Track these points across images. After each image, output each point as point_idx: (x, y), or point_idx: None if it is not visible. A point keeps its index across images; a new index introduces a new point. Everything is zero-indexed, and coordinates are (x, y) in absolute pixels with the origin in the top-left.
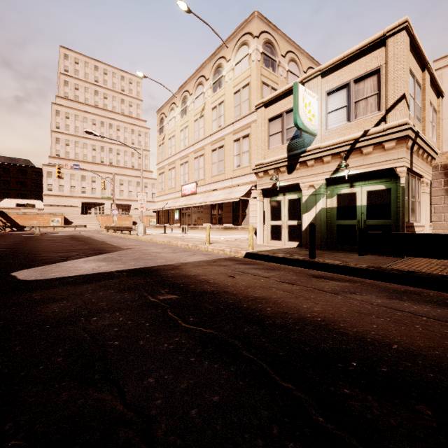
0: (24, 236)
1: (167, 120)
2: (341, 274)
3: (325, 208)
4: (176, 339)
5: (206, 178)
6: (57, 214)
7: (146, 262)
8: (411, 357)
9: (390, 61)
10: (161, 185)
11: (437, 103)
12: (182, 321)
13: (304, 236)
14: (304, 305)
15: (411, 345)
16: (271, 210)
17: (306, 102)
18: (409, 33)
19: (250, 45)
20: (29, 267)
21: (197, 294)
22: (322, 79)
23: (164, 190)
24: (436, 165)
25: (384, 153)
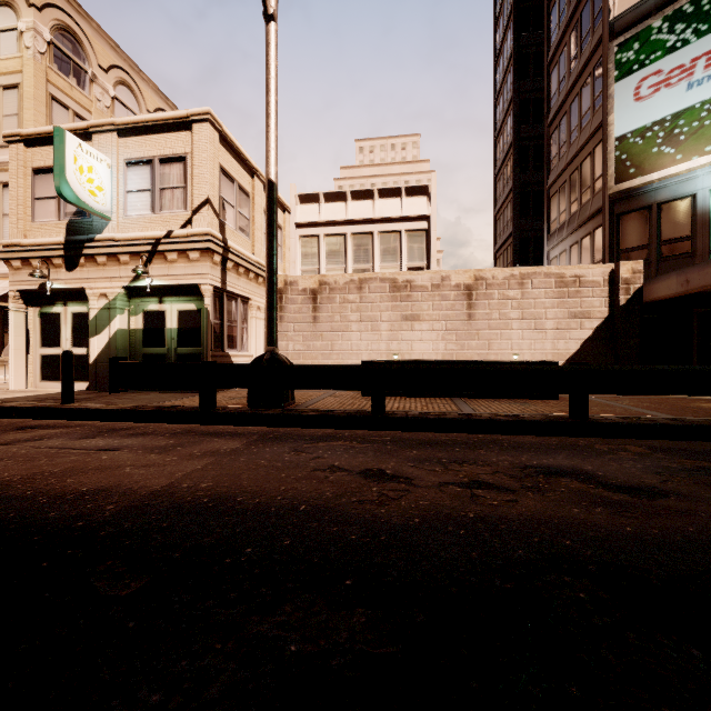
0: None
1: None
2: (93, 420)
3: (128, 329)
4: None
5: None
6: None
7: None
8: None
9: (195, 153)
10: None
11: (283, 219)
12: None
13: (93, 371)
14: None
15: None
16: (42, 329)
17: (82, 164)
18: (217, 129)
19: (22, 14)
20: None
21: None
22: (120, 139)
23: None
24: None
25: (190, 265)
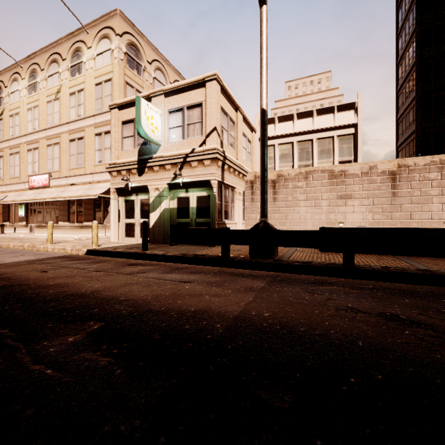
0: None
1: (8, 92)
2: (160, 261)
3: (169, 208)
4: None
5: (63, 171)
6: None
7: None
8: (124, 302)
9: (208, 100)
10: None
11: (251, 136)
12: None
13: (152, 232)
14: (90, 285)
15: (135, 296)
16: (125, 208)
17: (148, 115)
18: (220, 83)
19: (113, 41)
20: None
21: None
22: (165, 98)
23: (2, 179)
24: (247, 180)
25: (204, 168)
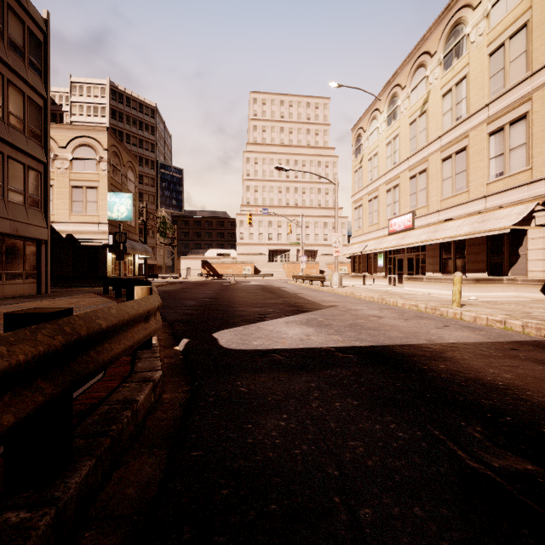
0: (222, 284)
1: (366, 136)
2: None
3: None
4: None
5: (431, 204)
6: (248, 263)
7: (372, 334)
8: None
9: None
10: (357, 223)
11: None
12: None
13: None
14: None
15: None
16: None
17: None
18: None
19: None
20: (229, 325)
21: None
22: None
23: (361, 229)
24: None
25: None
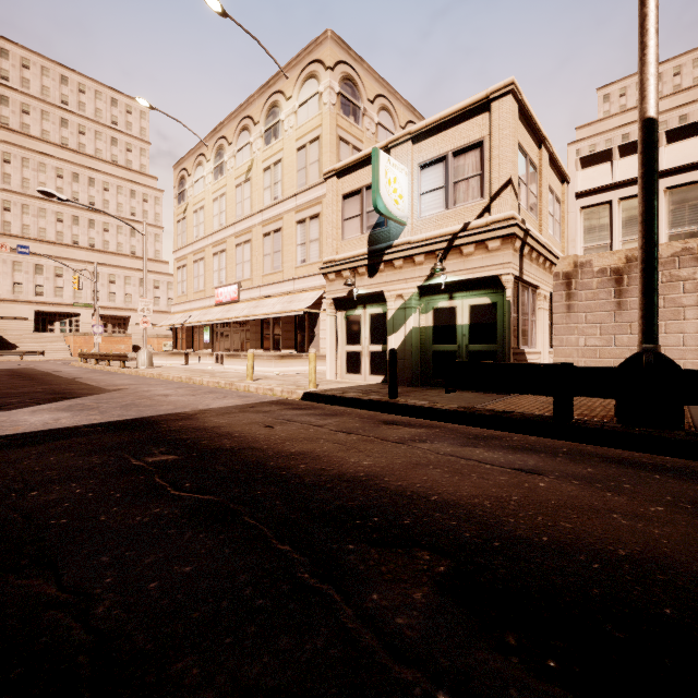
0: None
1: (191, 181)
2: (426, 418)
3: (418, 327)
4: (156, 511)
5: (255, 278)
6: None
7: (142, 410)
8: (445, 507)
9: (494, 133)
10: (181, 287)
11: (561, 191)
12: (172, 488)
13: None
14: (352, 459)
15: (454, 495)
16: (347, 329)
17: (390, 177)
18: (517, 99)
19: (322, 79)
20: None
21: (208, 452)
22: (413, 146)
23: (186, 295)
24: (557, 273)
25: (488, 255)
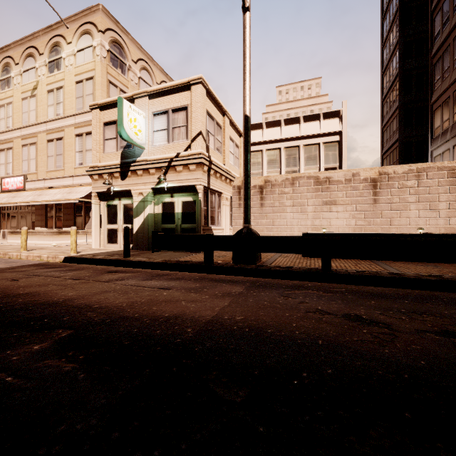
0: None
1: None
2: (142, 268)
3: (153, 213)
4: None
5: (40, 173)
6: None
7: None
8: (98, 309)
9: (193, 104)
10: None
11: (239, 141)
12: None
13: (135, 238)
14: (63, 293)
15: (110, 303)
16: (108, 214)
17: (131, 117)
18: (205, 87)
19: (95, 37)
20: None
21: None
22: (149, 100)
23: None
24: (234, 185)
25: (190, 173)
